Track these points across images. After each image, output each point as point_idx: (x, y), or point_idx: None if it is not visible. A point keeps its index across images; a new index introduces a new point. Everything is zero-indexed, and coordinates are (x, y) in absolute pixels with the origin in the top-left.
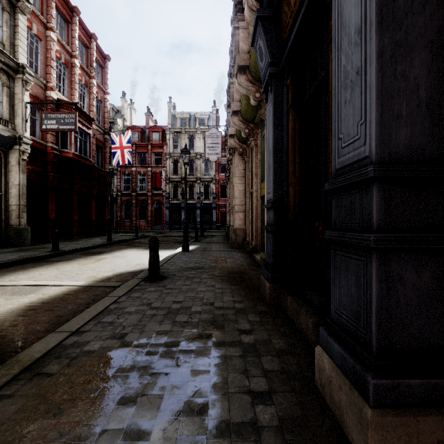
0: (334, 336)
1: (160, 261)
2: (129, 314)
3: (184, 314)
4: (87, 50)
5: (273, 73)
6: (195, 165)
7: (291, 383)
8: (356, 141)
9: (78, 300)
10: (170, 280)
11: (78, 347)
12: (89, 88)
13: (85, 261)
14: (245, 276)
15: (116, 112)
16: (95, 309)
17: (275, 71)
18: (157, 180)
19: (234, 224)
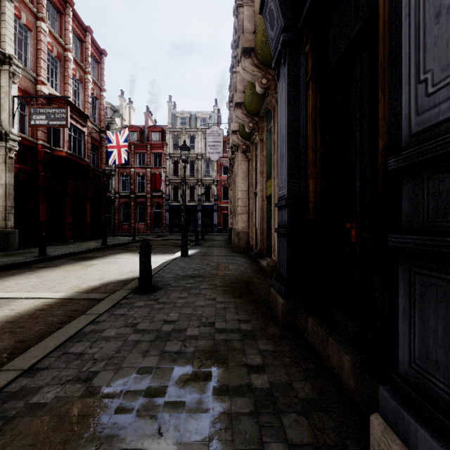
0: (413, 411)
1: (155, 267)
2: (106, 340)
3: (177, 340)
4: (81, 44)
5: (287, 41)
6: (196, 166)
7: None
8: None
9: (50, 317)
10: (163, 292)
11: (23, 397)
12: (84, 84)
13: (73, 267)
14: (251, 286)
15: (114, 111)
16: (64, 332)
17: (290, 37)
18: (156, 181)
19: (236, 227)
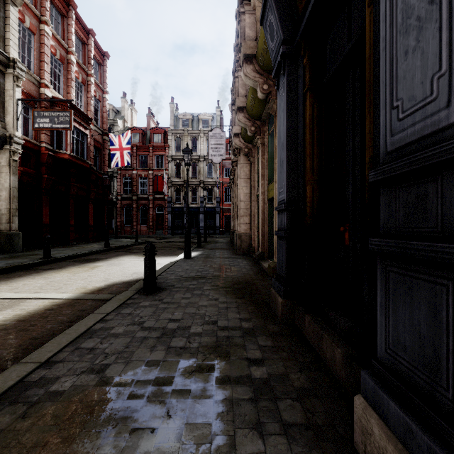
0: (387, 388)
1: (159, 269)
2: (115, 337)
3: (182, 337)
4: (84, 47)
5: (286, 53)
6: (199, 168)
7: (321, 446)
8: (430, 105)
9: (60, 316)
10: (168, 292)
11: (43, 385)
12: (87, 86)
13: (77, 269)
14: (253, 287)
15: (116, 113)
16: (75, 330)
17: (289, 49)
18: (158, 183)
19: (239, 229)
